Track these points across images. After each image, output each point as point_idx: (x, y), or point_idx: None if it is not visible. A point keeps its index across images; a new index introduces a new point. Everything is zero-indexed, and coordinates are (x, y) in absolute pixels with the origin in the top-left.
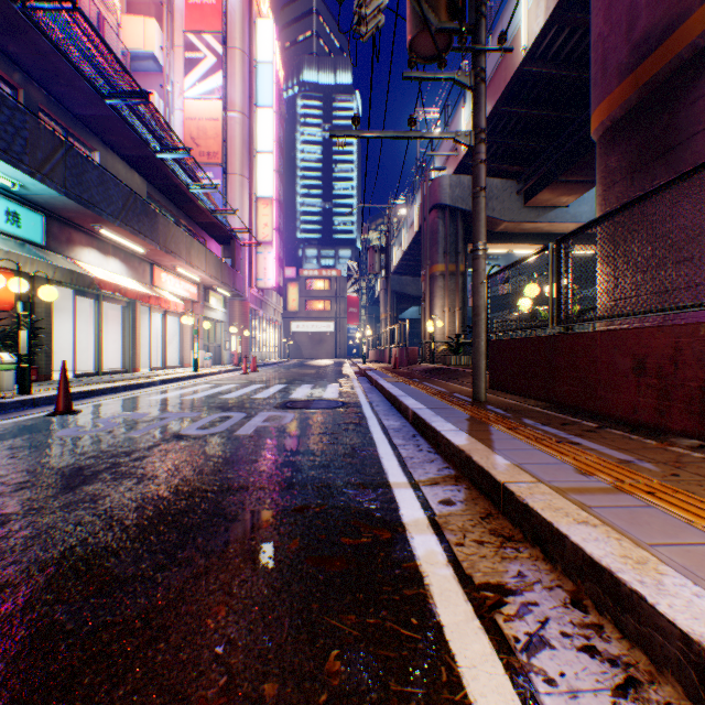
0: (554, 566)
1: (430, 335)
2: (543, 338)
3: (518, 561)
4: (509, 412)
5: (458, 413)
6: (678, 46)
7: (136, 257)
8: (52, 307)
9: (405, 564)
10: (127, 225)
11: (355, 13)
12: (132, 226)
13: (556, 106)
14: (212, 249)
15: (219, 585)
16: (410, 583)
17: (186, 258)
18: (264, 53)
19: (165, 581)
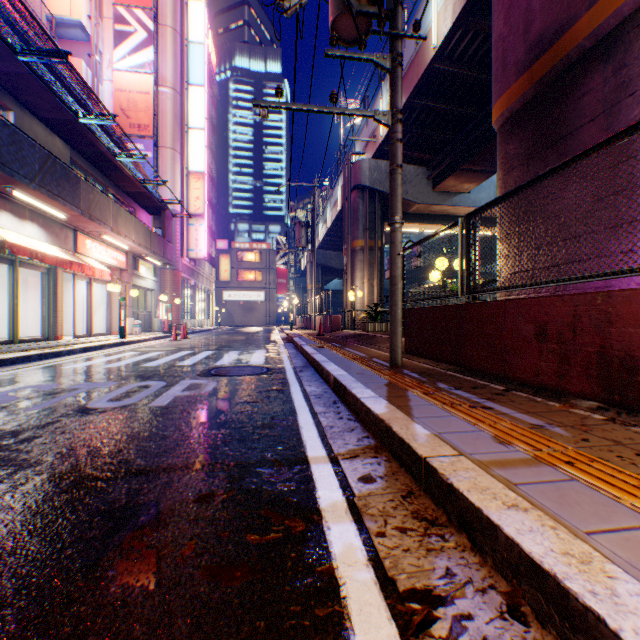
0: (484, 559)
1: (351, 304)
2: (454, 307)
3: (445, 553)
4: (424, 376)
5: (377, 378)
6: (567, 47)
7: (56, 222)
8: None
9: (320, 568)
10: (44, 188)
11: None
12: (51, 190)
13: (461, 102)
14: (142, 219)
15: (74, 626)
16: (324, 597)
17: (113, 225)
18: (196, 34)
19: None
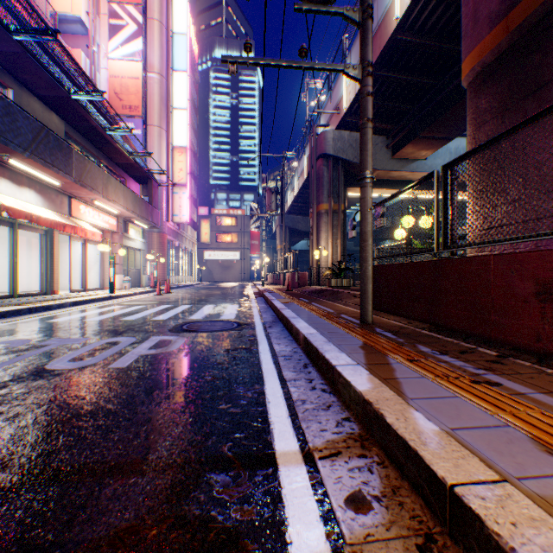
0: None
1: (317, 262)
2: (428, 263)
3: None
4: (400, 336)
5: (350, 339)
6: None
7: (52, 189)
8: None
9: None
10: (37, 157)
11: None
12: (44, 158)
13: (420, 73)
14: (131, 187)
15: None
16: None
17: (103, 192)
18: (180, 26)
19: None
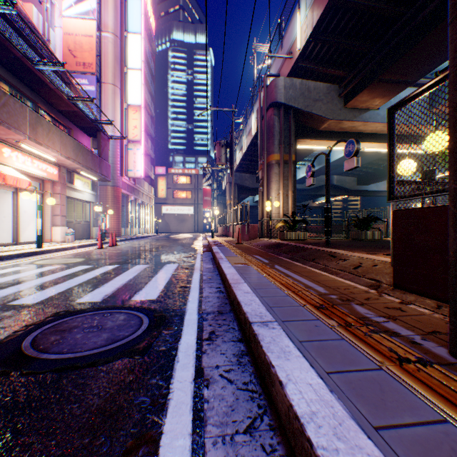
0: None
1: (267, 214)
2: None
3: None
4: None
5: None
6: None
7: None
8: None
9: None
10: None
11: None
12: None
13: None
14: (79, 138)
15: None
16: None
17: (29, 133)
18: None
19: None
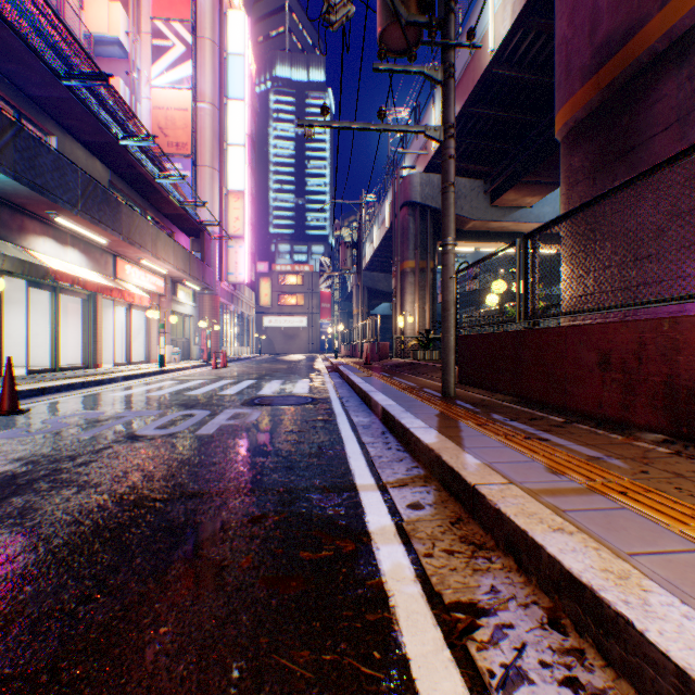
0: (529, 579)
1: (401, 330)
2: (511, 333)
3: (490, 573)
4: (478, 407)
5: (428, 409)
6: (637, 50)
7: (97, 247)
8: (2, 299)
9: (369, 582)
10: (86, 213)
11: (324, 1)
12: (92, 215)
13: (522, 109)
14: (180, 242)
15: (153, 618)
16: (374, 605)
17: (152, 250)
18: (236, 45)
19: (88, 616)
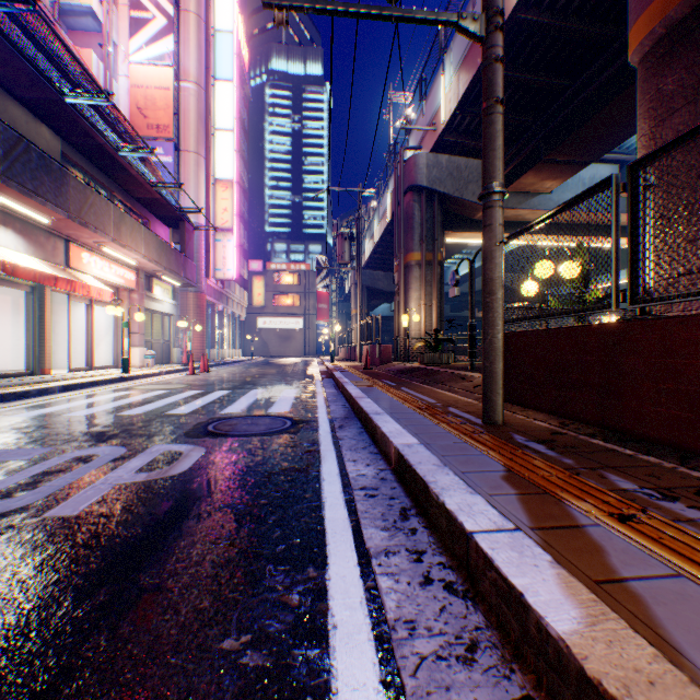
0: None
1: (404, 331)
2: (597, 328)
3: None
4: (563, 453)
5: (480, 458)
6: None
7: (40, 229)
8: None
9: None
10: (11, 180)
11: None
12: (22, 183)
13: (548, 71)
14: (157, 231)
15: None
16: None
17: (113, 235)
18: (224, 21)
19: None
